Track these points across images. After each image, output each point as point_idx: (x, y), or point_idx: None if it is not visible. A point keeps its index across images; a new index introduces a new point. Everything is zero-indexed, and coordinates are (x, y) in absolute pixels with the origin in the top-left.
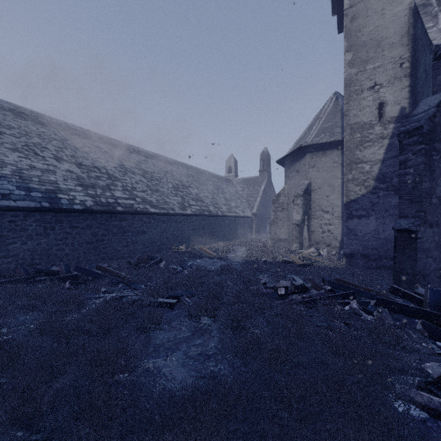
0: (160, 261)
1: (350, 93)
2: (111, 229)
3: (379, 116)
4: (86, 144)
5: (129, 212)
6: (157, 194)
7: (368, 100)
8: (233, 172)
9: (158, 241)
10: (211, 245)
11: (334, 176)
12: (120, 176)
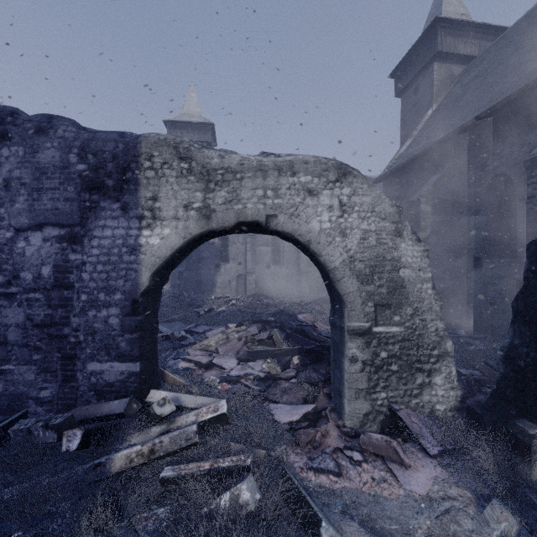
0: None
1: None
2: None
3: None
4: None
5: None
6: None
7: None
8: None
9: None
10: None
11: None
12: None
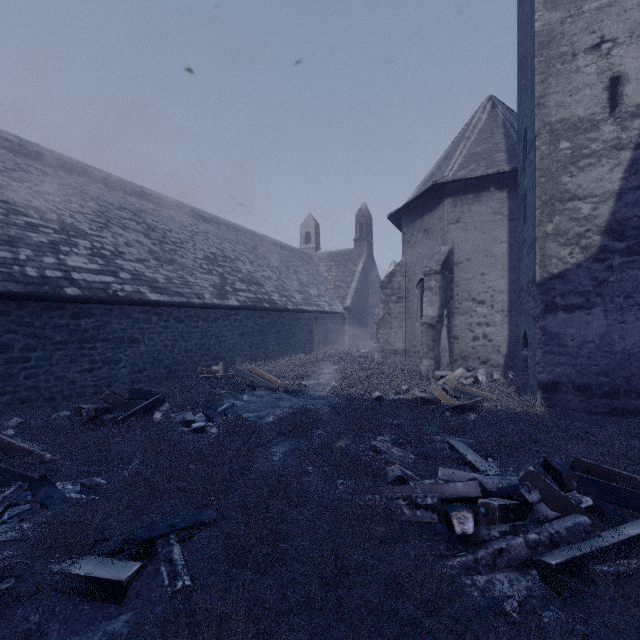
0: (158, 403)
1: (549, 60)
2: (51, 336)
3: (610, 103)
4: (23, 166)
5: (95, 299)
6: (170, 268)
7: (587, 72)
8: (314, 242)
9: (168, 358)
10: (275, 363)
11: (495, 237)
12: (91, 229)
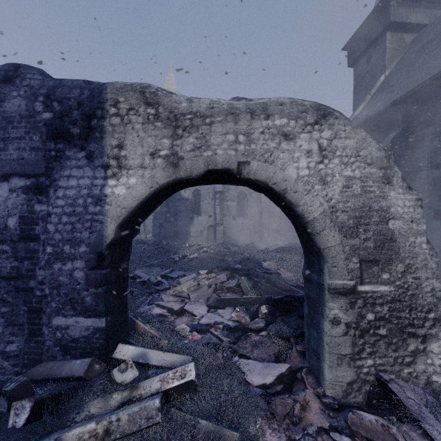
0: None
1: None
2: None
3: None
4: None
5: None
6: None
7: None
8: None
9: None
10: None
11: None
12: None
